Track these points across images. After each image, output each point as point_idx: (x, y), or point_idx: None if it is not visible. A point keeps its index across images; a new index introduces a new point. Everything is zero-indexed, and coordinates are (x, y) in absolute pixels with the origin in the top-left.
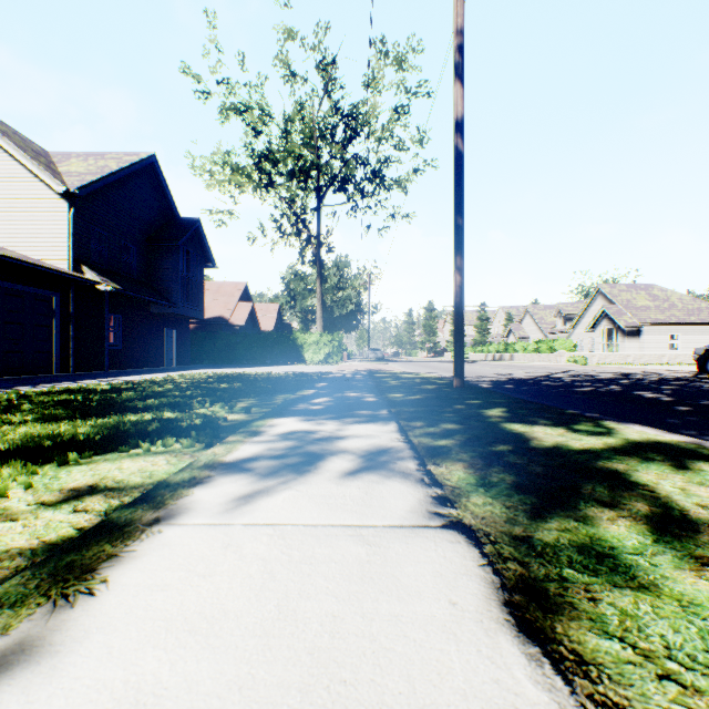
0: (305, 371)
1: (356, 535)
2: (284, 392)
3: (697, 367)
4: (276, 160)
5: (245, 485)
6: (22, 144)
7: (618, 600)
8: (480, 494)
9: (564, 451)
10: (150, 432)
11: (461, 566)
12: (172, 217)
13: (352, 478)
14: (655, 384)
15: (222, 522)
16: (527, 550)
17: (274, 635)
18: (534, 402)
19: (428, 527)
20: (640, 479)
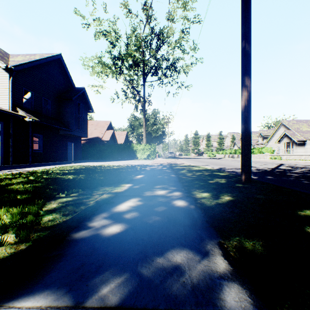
0: (135, 164)
1: None
2: (108, 184)
3: None
4: (122, 58)
5: None
6: None
7: None
8: None
9: None
10: None
11: None
12: (71, 87)
13: None
14: None
15: None
16: None
17: None
18: None
19: None
20: None
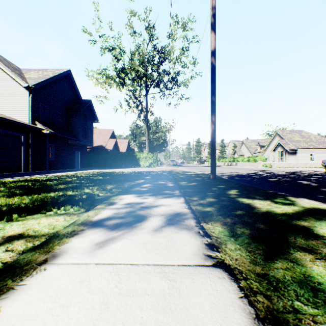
0: (140, 171)
1: (161, 272)
2: (129, 181)
3: (325, 169)
4: (127, 72)
5: (101, 236)
6: (8, 64)
7: None
8: (232, 242)
9: (272, 214)
10: (58, 202)
11: (228, 298)
12: (78, 99)
13: (160, 231)
14: (306, 177)
15: (83, 262)
16: (267, 285)
17: None
18: (251, 186)
19: (204, 266)
20: (319, 232)
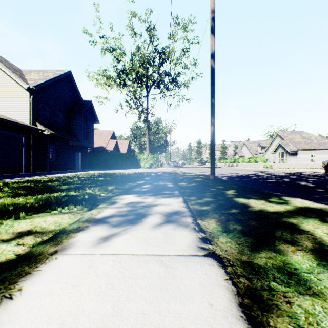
0: (140, 172)
1: (159, 261)
2: (129, 182)
3: (324, 170)
4: (127, 73)
5: (104, 231)
6: (8, 66)
7: (303, 303)
8: (224, 236)
9: (265, 212)
10: (62, 202)
11: (215, 280)
12: (79, 100)
13: (159, 227)
14: (305, 178)
15: (89, 252)
16: (250, 270)
17: (108, 327)
18: (249, 187)
19: (197, 256)
20: (305, 228)
